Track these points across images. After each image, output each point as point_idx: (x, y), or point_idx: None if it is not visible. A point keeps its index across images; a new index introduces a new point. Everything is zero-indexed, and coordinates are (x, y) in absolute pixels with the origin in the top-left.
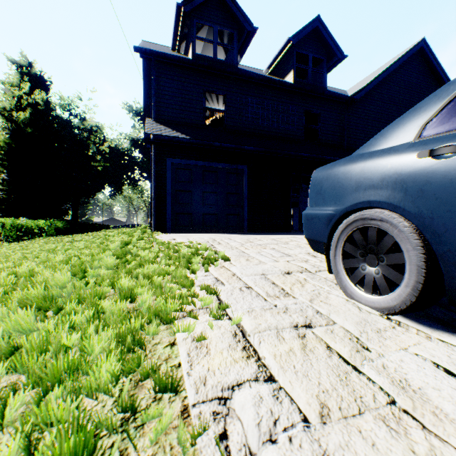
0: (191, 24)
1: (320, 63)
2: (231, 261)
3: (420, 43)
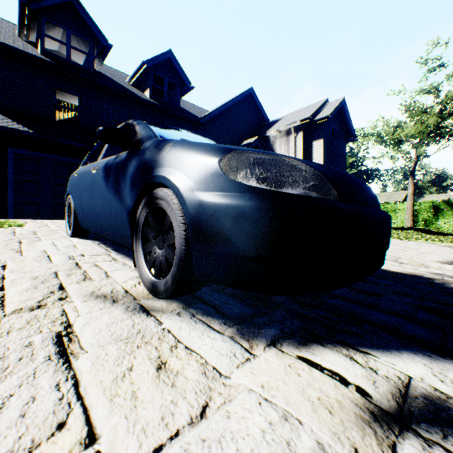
0: (40, 21)
1: (177, 87)
2: (24, 227)
3: (249, 90)
